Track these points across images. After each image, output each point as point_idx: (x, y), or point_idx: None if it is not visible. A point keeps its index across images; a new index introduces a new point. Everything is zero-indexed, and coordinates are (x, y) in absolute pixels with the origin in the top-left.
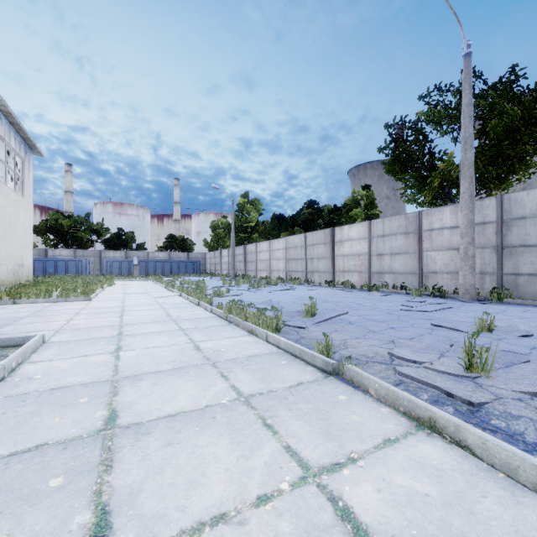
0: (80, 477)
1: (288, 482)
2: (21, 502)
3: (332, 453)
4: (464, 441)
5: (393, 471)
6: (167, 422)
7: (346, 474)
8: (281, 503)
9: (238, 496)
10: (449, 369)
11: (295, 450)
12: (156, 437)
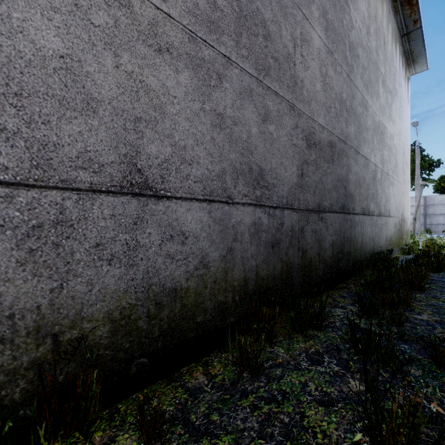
0: None
1: None
2: None
3: None
4: None
5: None
6: None
7: None
8: None
9: None
10: None
11: None
12: None
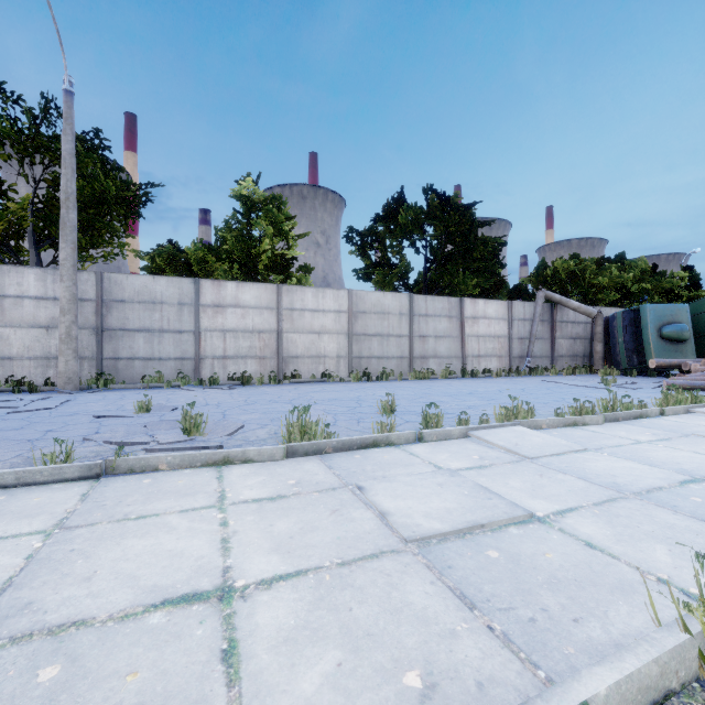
0: (70, 646)
1: (219, 514)
2: (62, 696)
3: (209, 496)
4: (248, 458)
5: (244, 483)
6: (22, 589)
7: (232, 495)
8: (233, 518)
9: (212, 533)
10: (176, 439)
11: (190, 508)
12: (54, 593)
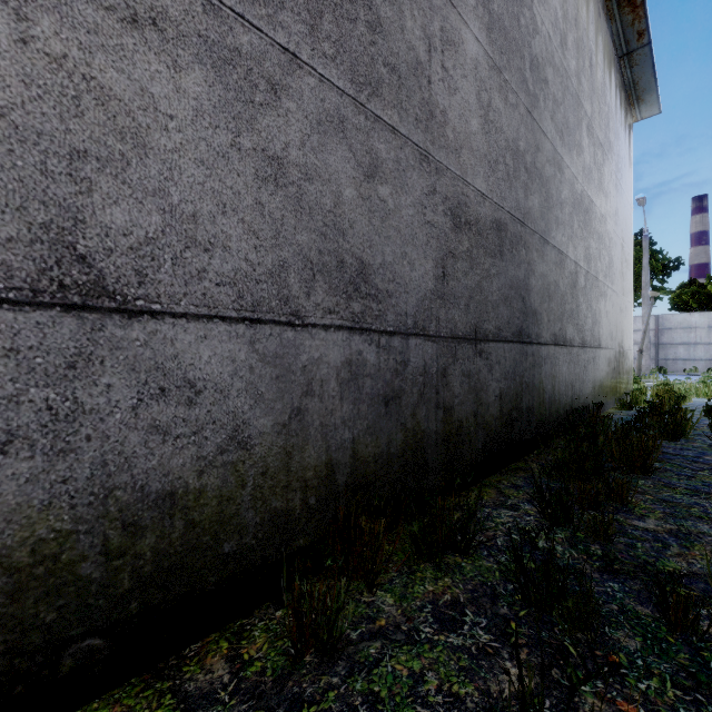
0: None
1: None
2: None
3: None
4: None
5: None
6: None
7: None
8: None
9: None
10: None
11: None
12: None
